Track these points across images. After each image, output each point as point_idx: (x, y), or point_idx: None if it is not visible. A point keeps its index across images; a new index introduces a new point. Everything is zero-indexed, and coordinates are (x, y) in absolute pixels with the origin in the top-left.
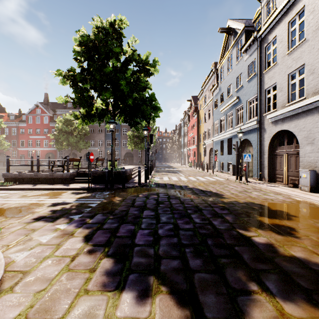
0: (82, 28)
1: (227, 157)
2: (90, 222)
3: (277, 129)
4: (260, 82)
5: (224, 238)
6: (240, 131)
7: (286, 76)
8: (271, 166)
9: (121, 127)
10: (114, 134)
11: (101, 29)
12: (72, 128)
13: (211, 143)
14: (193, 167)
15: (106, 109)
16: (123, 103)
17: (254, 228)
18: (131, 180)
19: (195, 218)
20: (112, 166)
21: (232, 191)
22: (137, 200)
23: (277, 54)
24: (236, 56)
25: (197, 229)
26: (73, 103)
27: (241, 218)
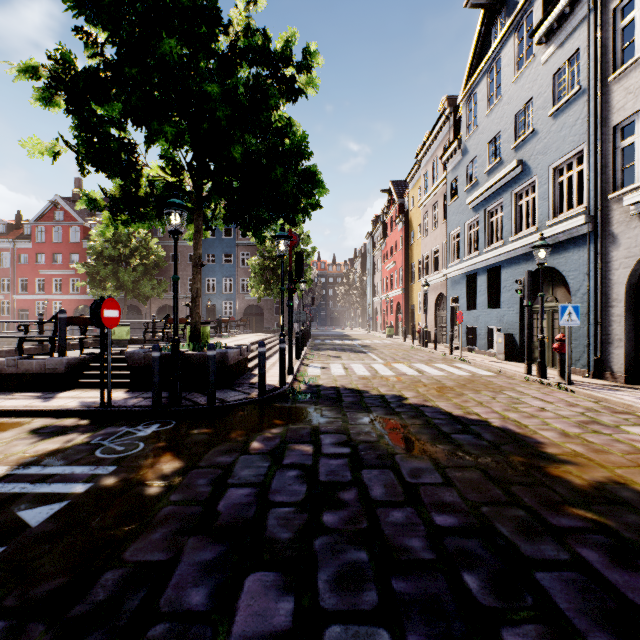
0: None
1: (487, 314)
2: None
3: None
4: (596, 110)
5: None
6: (544, 242)
7: None
8: (636, 340)
9: (238, 251)
10: (199, 253)
11: None
12: (127, 252)
13: (439, 283)
14: (395, 338)
15: (176, 185)
16: (216, 158)
17: None
18: (246, 375)
19: None
20: (175, 340)
21: (550, 420)
22: (238, 473)
23: None
24: (513, 60)
25: None
26: (78, 163)
27: None
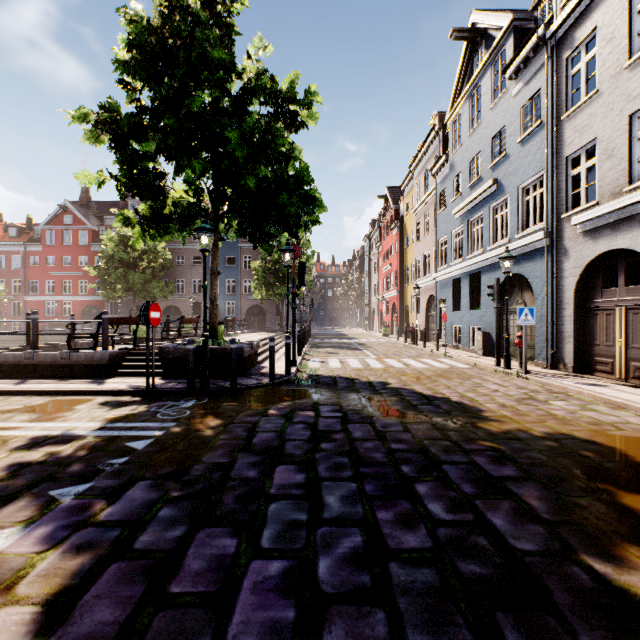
0: (135, 7)
1: (469, 314)
2: (101, 518)
3: (600, 248)
4: (553, 143)
5: (558, 611)
6: (508, 254)
7: (624, 120)
8: (582, 336)
9: (241, 253)
10: (216, 262)
11: (178, 1)
12: (136, 255)
13: (430, 286)
14: (391, 337)
15: (197, 205)
16: (234, 187)
17: (637, 547)
18: (256, 367)
19: (429, 499)
20: (205, 336)
21: (497, 397)
22: (262, 426)
23: (600, 71)
24: (490, 90)
25: (448, 555)
26: (118, 189)
27: (569, 499)
